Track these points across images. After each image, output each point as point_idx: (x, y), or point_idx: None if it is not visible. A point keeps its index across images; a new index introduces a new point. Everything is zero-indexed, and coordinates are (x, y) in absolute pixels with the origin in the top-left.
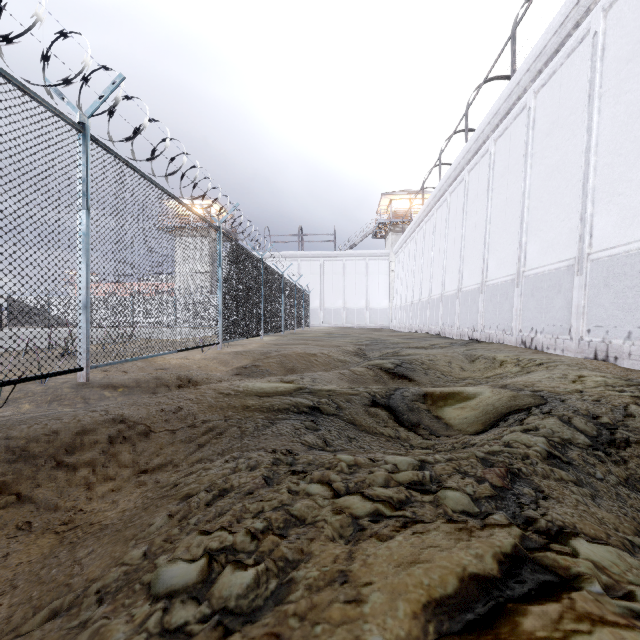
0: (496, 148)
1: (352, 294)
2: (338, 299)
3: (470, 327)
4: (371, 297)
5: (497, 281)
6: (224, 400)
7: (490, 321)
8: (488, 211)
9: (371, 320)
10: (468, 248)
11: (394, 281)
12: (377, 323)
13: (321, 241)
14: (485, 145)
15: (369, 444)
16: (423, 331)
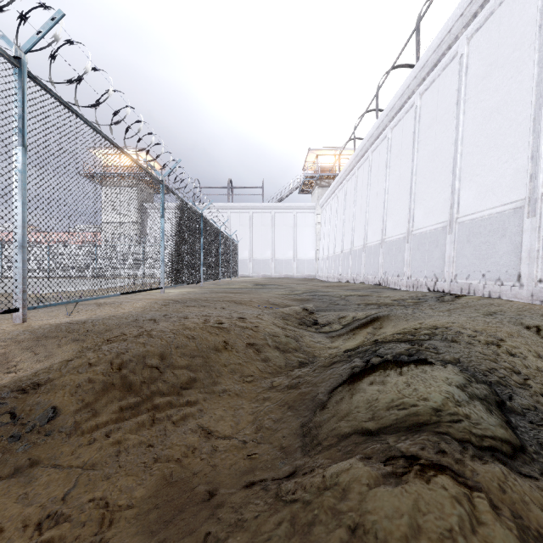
0: (470, 47)
1: (280, 245)
2: (267, 250)
3: (430, 276)
4: (298, 248)
5: (481, 214)
6: None
7: (468, 268)
8: (460, 128)
9: (298, 270)
10: (422, 182)
11: (320, 233)
12: (304, 273)
13: (250, 194)
14: (450, 51)
15: None
16: (357, 281)
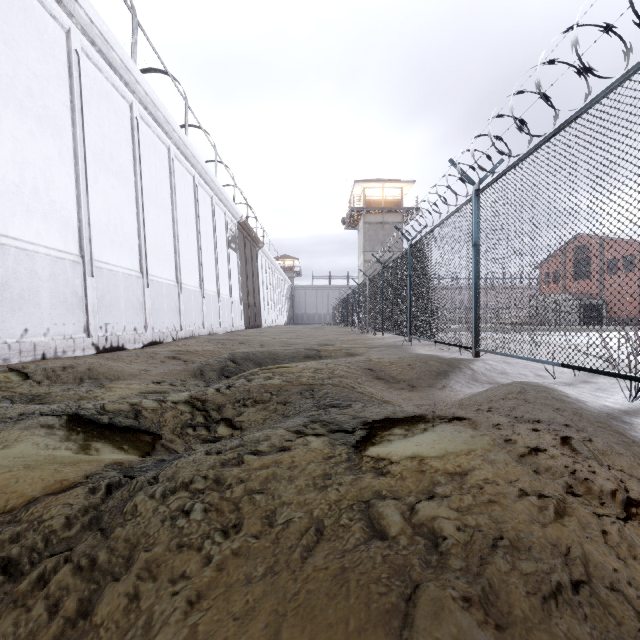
0: None
1: None
2: None
3: None
4: None
5: None
6: (435, 410)
7: None
8: None
9: None
10: None
11: None
12: None
13: None
14: None
15: (274, 420)
16: None
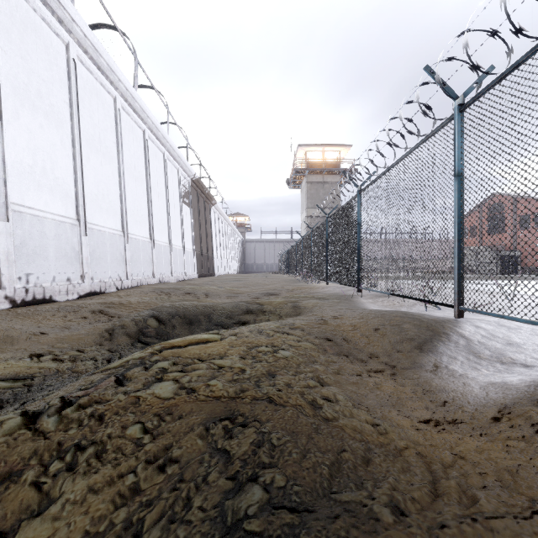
0: None
1: None
2: None
3: None
4: None
5: None
6: None
7: None
8: None
9: None
10: None
11: None
12: None
13: None
14: None
15: None
16: None
